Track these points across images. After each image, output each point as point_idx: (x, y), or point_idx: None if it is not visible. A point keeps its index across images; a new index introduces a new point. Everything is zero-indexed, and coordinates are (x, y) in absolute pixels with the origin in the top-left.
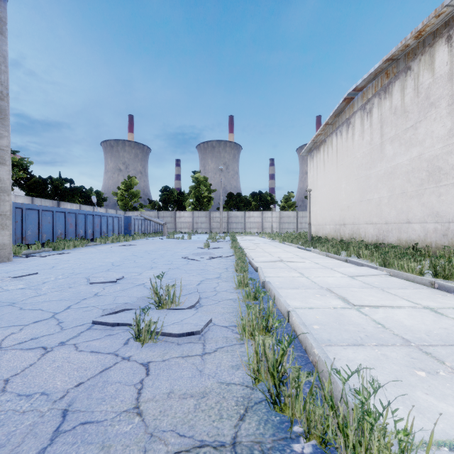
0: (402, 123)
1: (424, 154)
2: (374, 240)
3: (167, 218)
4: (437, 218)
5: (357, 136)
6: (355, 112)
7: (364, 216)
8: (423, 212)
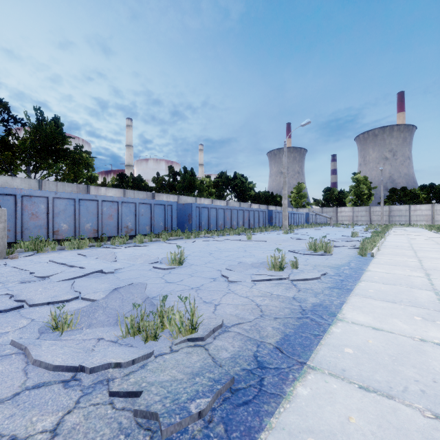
0: None
1: None
2: None
3: (329, 213)
4: None
5: None
6: None
7: None
8: None
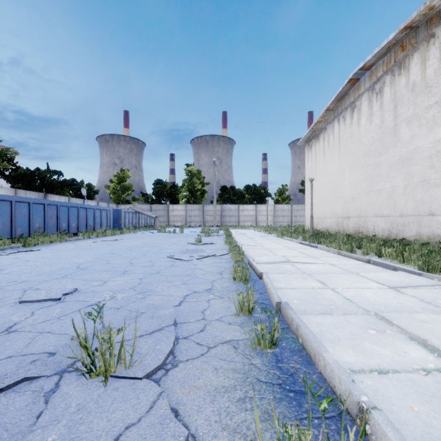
0: (423, 100)
1: None
2: (386, 234)
3: (159, 212)
4: None
5: (363, 120)
6: (361, 94)
7: (373, 208)
8: None
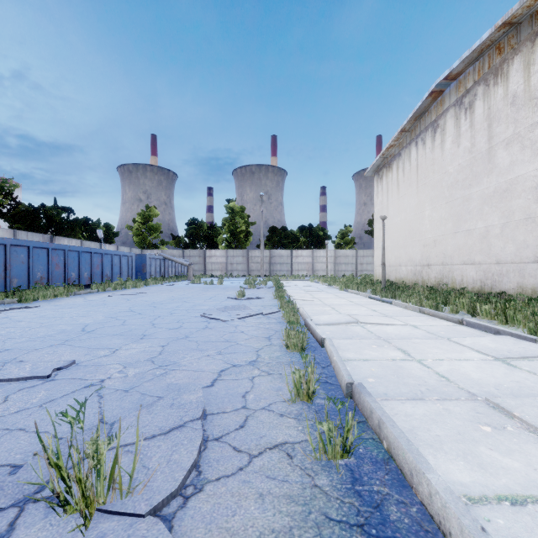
0: (526, 116)
1: None
2: (478, 286)
3: (194, 258)
4: None
5: (449, 143)
6: (445, 110)
7: (461, 254)
8: None
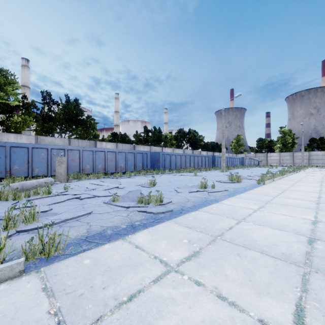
0: None
1: None
2: None
3: (261, 157)
4: None
5: None
6: None
7: None
8: None
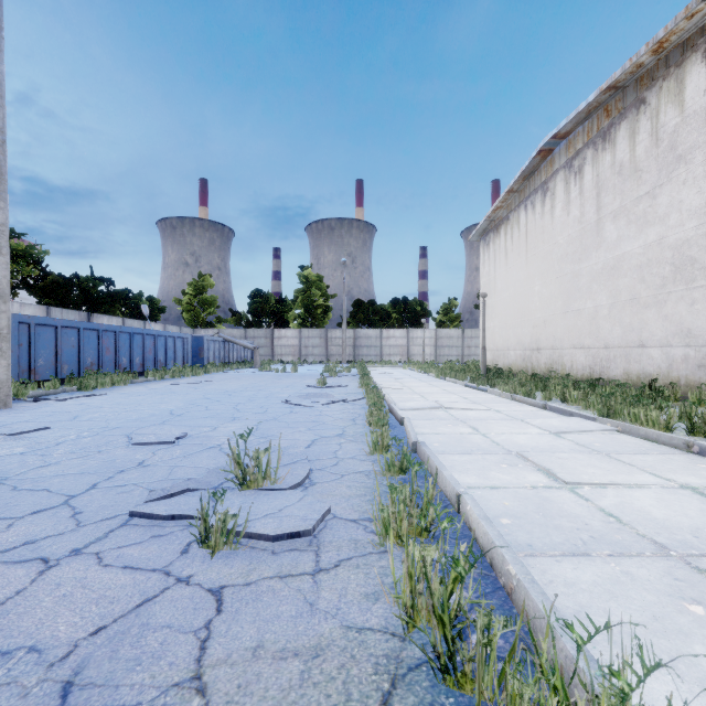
0: (632, 189)
1: (667, 237)
2: (587, 373)
3: (259, 340)
4: (688, 340)
5: (558, 210)
6: (555, 172)
7: (571, 336)
8: (666, 329)
